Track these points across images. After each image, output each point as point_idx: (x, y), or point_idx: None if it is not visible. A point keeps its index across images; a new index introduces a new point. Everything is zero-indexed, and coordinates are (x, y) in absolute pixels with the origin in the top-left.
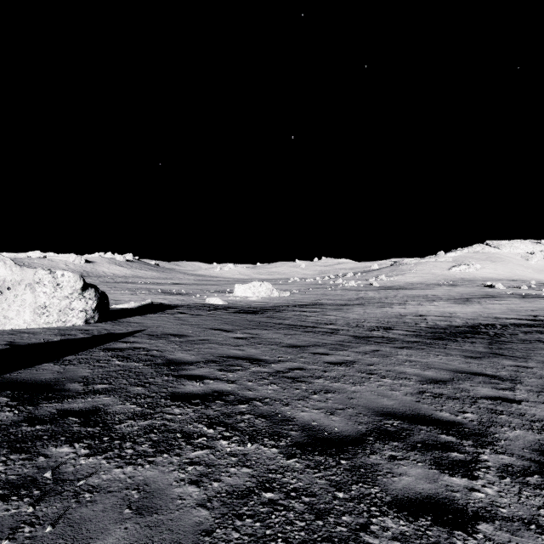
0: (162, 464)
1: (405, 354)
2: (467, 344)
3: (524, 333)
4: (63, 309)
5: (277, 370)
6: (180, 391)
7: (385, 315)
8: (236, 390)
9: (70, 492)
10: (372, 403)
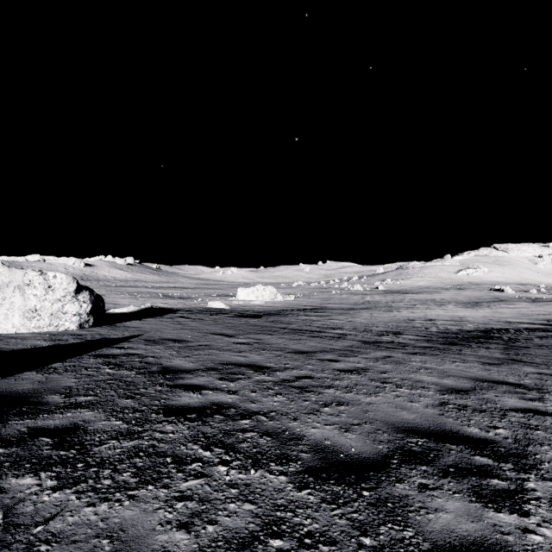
0: (145, 500)
1: (419, 360)
2: (482, 350)
3: (539, 338)
4: (55, 313)
5: (283, 378)
6: (174, 404)
7: (393, 320)
8: (238, 402)
9: (21, 544)
10: (391, 417)
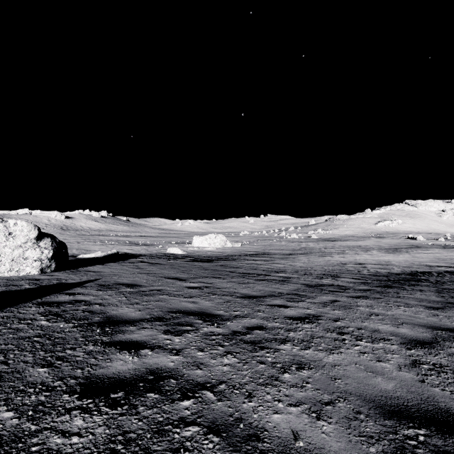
0: None
1: (365, 304)
2: (417, 292)
3: None
4: (16, 259)
5: (233, 330)
6: (101, 373)
7: (328, 264)
8: (181, 368)
9: None
10: (366, 387)
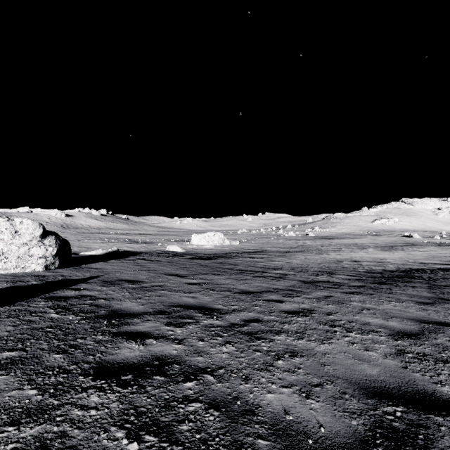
0: None
1: (358, 300)
2: (409, 289)
3: None
4: (21, 256)
5: (232, 322)
6: (111, 359)
7: (324, 261)
8: (183, 355)
9: None
10: (353, 372)
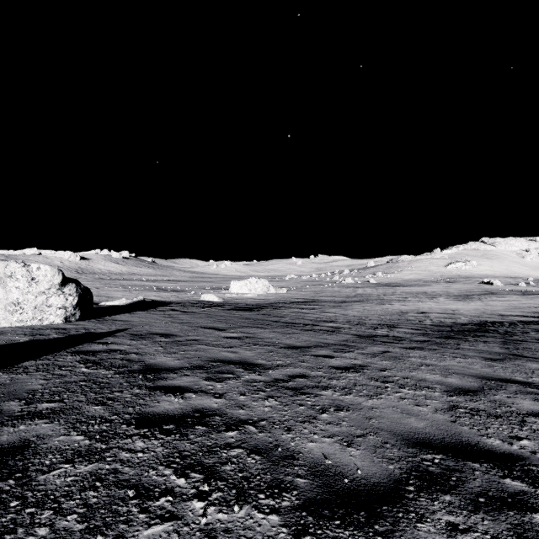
0: None
1: (418, 355)
2: (480, 344)
3: (535, 331)
4: (39, 306)
5: (275, 378)
6: (151, 411)
7: (386, 312)
8: (224, 408)
9: None
10: (398, 425)
